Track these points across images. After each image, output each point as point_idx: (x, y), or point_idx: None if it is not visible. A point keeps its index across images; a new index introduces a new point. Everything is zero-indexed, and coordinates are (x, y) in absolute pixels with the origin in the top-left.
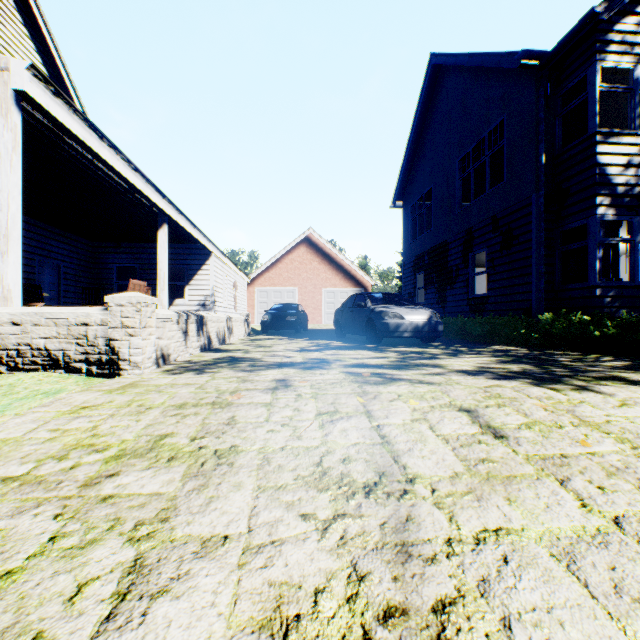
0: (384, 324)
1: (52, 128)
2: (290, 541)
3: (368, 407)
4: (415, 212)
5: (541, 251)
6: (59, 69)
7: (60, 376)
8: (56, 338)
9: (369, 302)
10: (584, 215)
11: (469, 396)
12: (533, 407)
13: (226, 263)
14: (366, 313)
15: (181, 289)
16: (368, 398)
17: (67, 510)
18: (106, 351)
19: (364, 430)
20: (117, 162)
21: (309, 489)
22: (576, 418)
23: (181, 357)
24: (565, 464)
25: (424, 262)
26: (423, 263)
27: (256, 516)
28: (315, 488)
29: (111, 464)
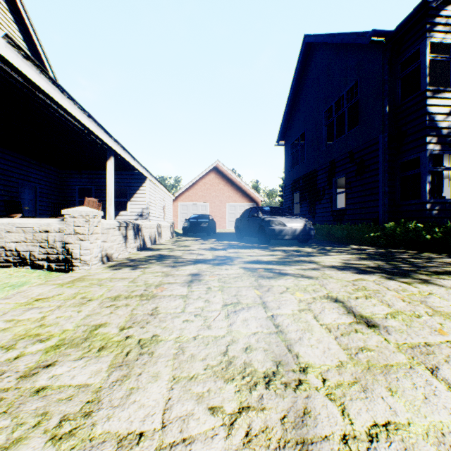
0: (271, 230)
1: (25, 84)
2: (199, 439)
3: (263, 299)
4: (293, 149)
5: (386, 176)
6: (35, 44)
7: (27, 271)
8: (24, 242)
9: (260, 213)
10: (418, 150)
11: (342, 289)
12: (393, 298)
13: (157, 185)
14: (258, 221)
15: (125, 204)
16: (263, 290)
17: (2, 404)
18: (62, 252)
19: (261, 320)
20: (75, 110)
21: (217, 379)
22: (429, 308)
23: (122, 255)
24: (431, 352)
25: (299, 184)
26: (299, 185)
27: (170, 410)
28: (222, 378)
29: (50, 354)
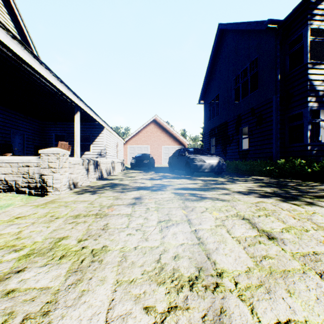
0: (195, 165)
1: (14, 58)
2: None
3: (188, 217)
4: (210, 106)
5: (278, 126)
6: (23, 30)
7: (13, 195)
8: (11, 174)
9: (187, 153)
10: (301, 107)
11: (247, 209)
12: (286, 216)
13: (112, 133)
14: (185, 159)
15: (88, 146)
16: (188, 210)
17: None
18: (39, 181)
19: (187, 233)
20: (50, 77)
21: (151, 283)
22: (314, 224)
23: (84, 183)
24: (318, 260)
25: (215, 132)
26: (214, 133)
27: (112, 309)
28: (155, 282)
29: (21, 261)
